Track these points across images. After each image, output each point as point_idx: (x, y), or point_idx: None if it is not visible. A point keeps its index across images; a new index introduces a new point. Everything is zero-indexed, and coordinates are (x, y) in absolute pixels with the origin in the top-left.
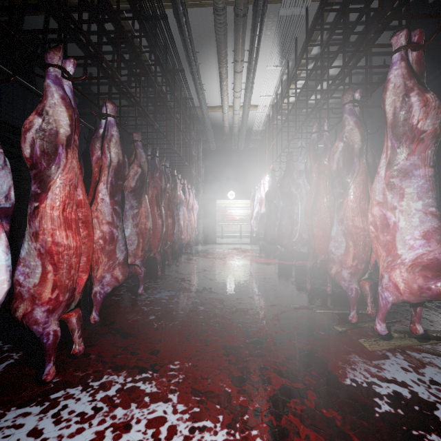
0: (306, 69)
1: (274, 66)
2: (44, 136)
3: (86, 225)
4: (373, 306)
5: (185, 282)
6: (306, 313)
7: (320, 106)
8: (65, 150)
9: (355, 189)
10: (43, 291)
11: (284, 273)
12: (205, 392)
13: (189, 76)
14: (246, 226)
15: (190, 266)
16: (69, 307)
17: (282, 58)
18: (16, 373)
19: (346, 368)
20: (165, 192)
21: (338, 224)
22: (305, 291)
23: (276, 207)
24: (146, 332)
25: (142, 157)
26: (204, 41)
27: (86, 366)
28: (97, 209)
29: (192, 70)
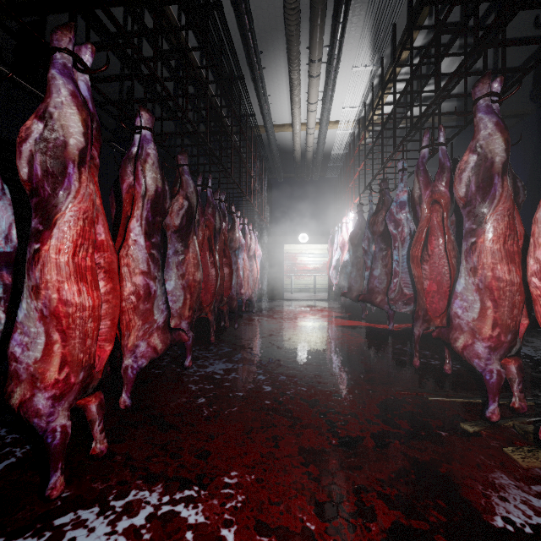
0: (410, 61)
1: (362, 66)
2: (46, 148)
3: (109, 276)
4: (522, 396)
5: (246, 351)
6: (414, 400)
7: (432, 110)
8: (76, 170)
9: (495, 224)
10: (46, 370)
11: (377, 340)
12: (276, 528)
13: (251, 85)
14: (321, 277)
15: (252, 328)
16: (85, 392)
17: (373, 54)
18: (15, 480)
19: (491, 497)
20: (219, 234)
21: (468, 275)
22: (409, 367)
23: (365, 253)
24: (192, 422)
25: (190, 186)
26: (271, 37)
27: (108, 473)
28: (127, 254)
29: (254, 76)
